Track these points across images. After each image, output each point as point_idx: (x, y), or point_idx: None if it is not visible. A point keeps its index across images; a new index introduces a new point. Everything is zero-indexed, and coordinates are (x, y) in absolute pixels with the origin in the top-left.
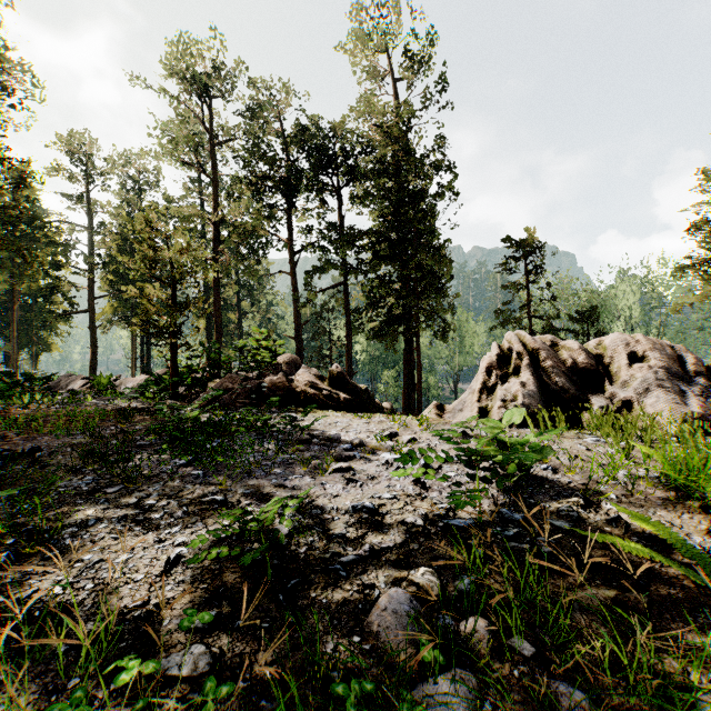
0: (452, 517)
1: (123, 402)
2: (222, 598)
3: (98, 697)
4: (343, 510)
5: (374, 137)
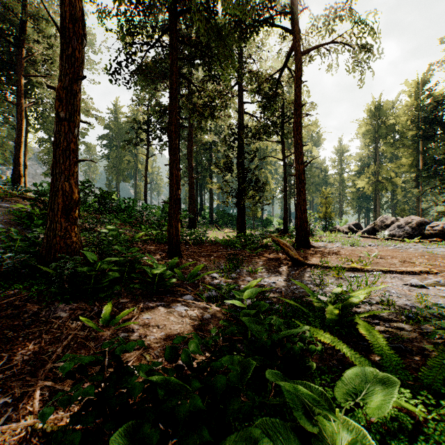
0: None
1: None
2: None
3: None
4: None
5: None
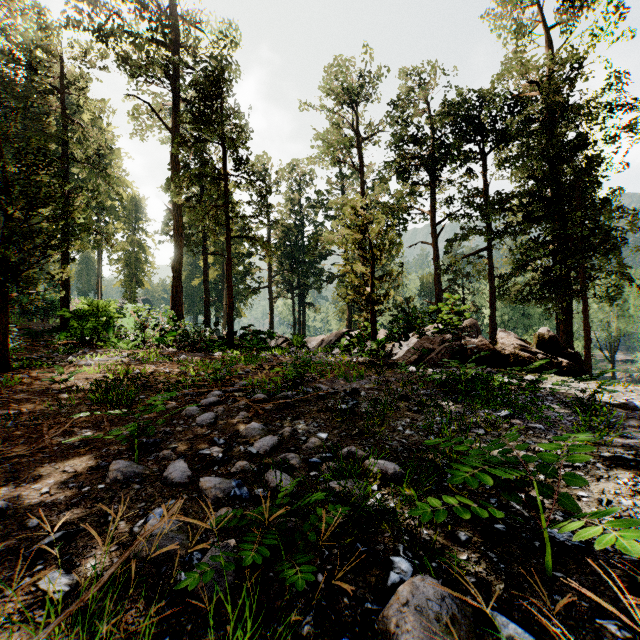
0: None
1: (341, 357)
2: None
3: None
4: None
5: (526, 94)
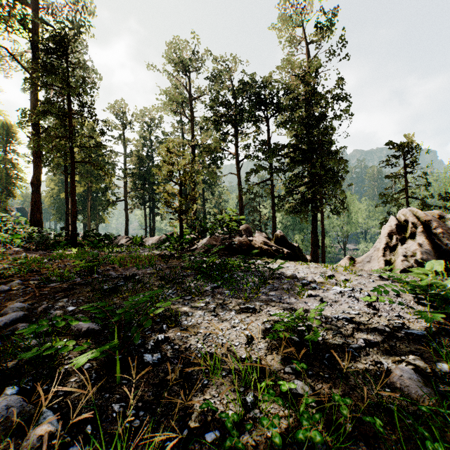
0: (407, 328)
1: (156, 251)
2: (291, 359)
3: (260, 397)
4: (330, 318)
5: (291, 83)
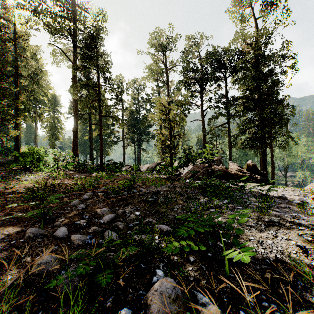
0: None
1: (155, 175)
2: None
3: None
4: None
5: (245, 50)
